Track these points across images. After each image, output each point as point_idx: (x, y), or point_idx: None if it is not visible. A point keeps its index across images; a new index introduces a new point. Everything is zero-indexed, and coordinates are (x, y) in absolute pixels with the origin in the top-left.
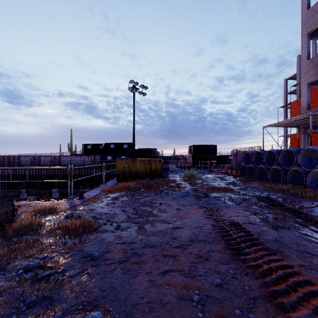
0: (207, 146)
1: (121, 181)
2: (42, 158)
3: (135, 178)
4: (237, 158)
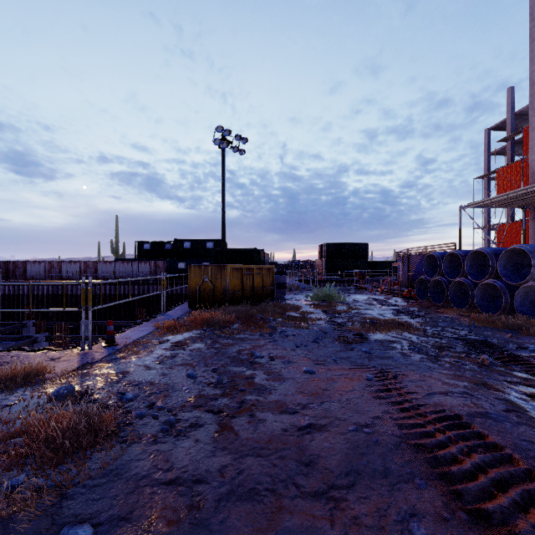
0: (351, 245)
1: (197, 308)
2: (65, 265)
3: (224, 302)
4: (408, 265)
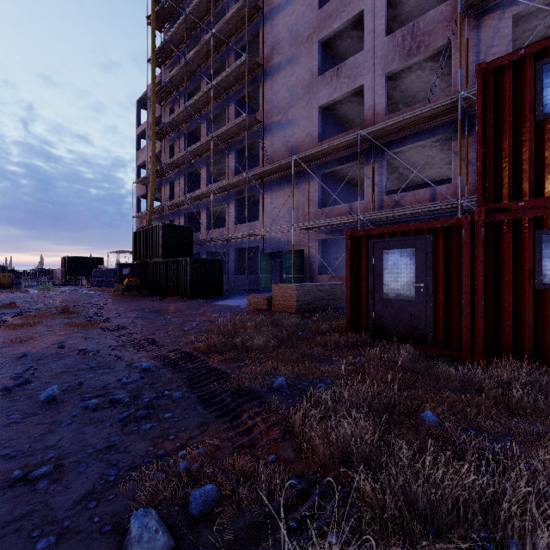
0: (90, 258)
1: None
2: None
3: None
4: None
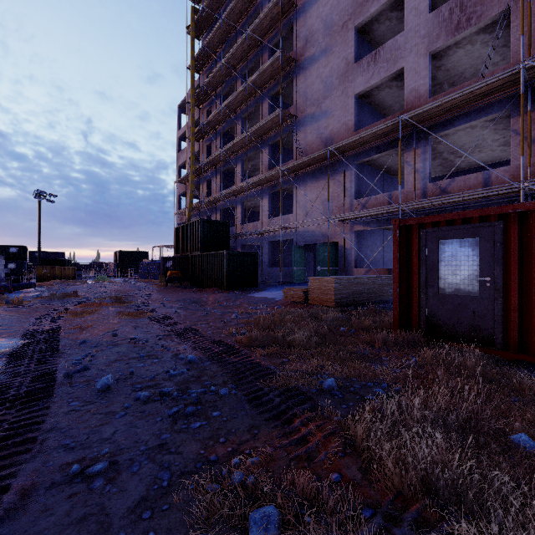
0: (137, 252)
1: (42, 282)
2: None
3: (55, 279)
4: None
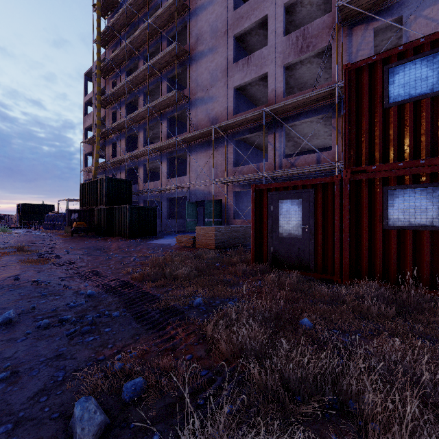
0: (42, 205)
1: None
2: None
3: None
4: None
